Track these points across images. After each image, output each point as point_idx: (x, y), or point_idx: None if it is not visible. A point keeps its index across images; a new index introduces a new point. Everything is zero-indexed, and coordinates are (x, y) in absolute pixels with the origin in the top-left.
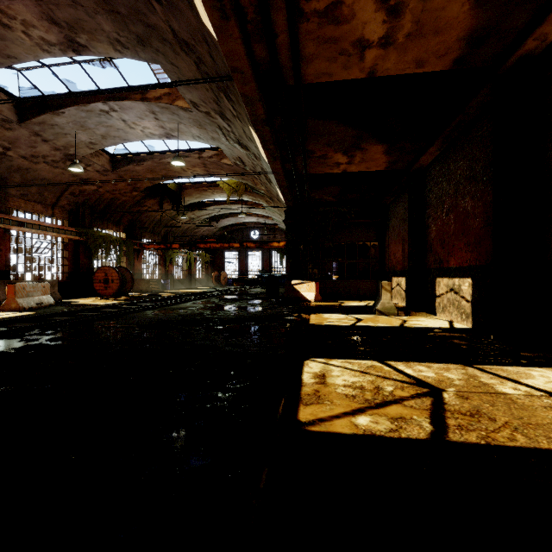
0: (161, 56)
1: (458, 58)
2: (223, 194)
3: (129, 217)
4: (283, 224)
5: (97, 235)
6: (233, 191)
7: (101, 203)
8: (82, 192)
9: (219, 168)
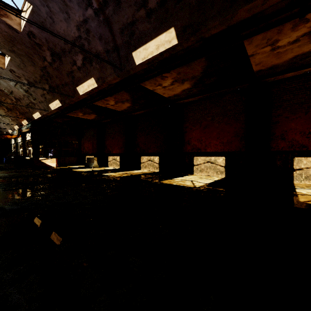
0: (19, 59)
1: (122, 110)
2: None
3: None
4: None
5: None
6: None
7: None
8: None
9: None
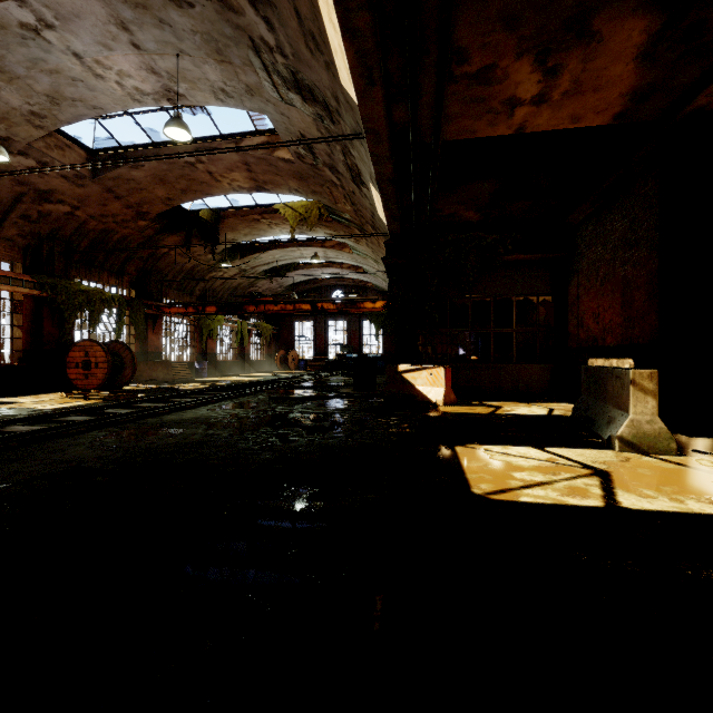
0: None
1: None
2: (286, 228)
3: (139, 264)
4: (379, 279)
5: (74, 288)
6: (300, 218)
7: (84, 237)
8: (44, 216)
9: (273, 172)
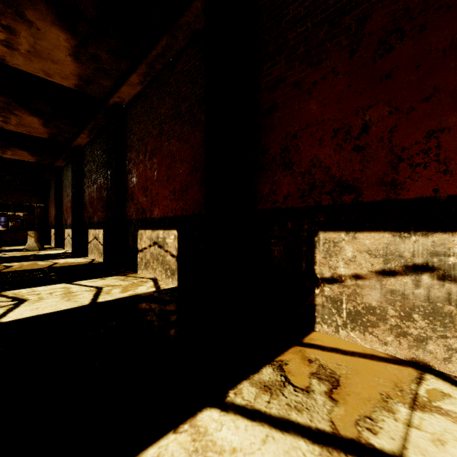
0: None
1: (49, 136)
2: None
3: None
4: None
5: None
6: None
7: None
8: None
9: None
